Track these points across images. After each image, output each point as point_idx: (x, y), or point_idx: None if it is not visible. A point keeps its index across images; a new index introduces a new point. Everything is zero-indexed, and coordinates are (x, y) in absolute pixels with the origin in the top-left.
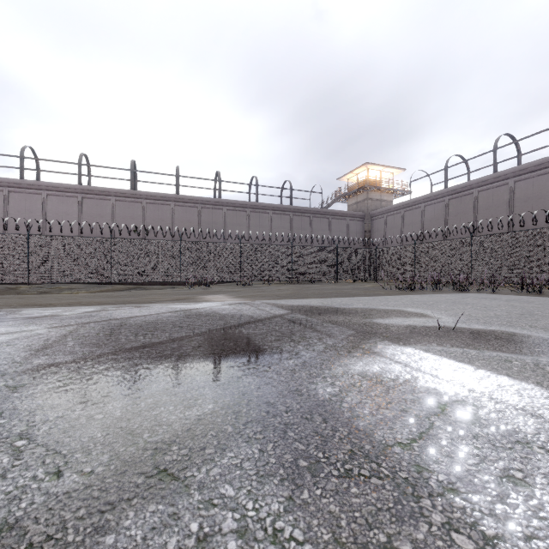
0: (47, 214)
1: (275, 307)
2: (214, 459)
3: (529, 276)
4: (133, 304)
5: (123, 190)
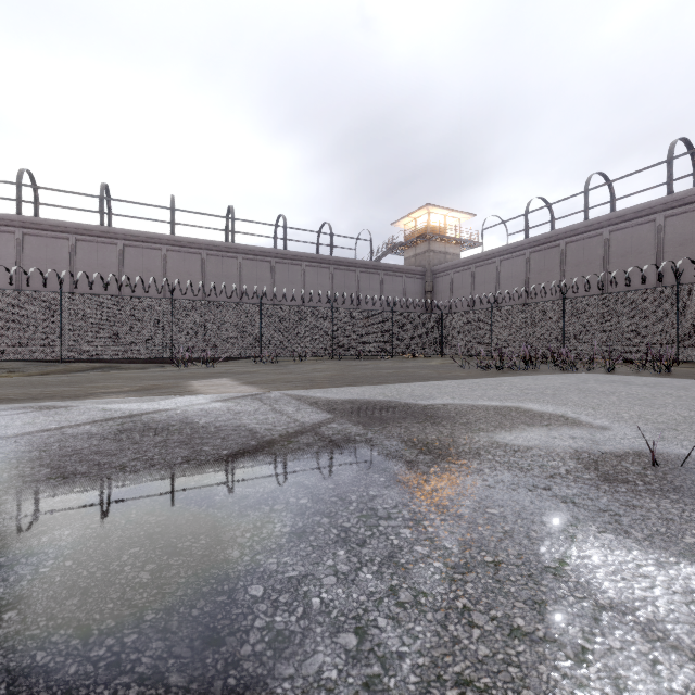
0: None
1: (305, 405)
2: None
3: (637, 350)
4: (49, 400)
5: (88, 225)
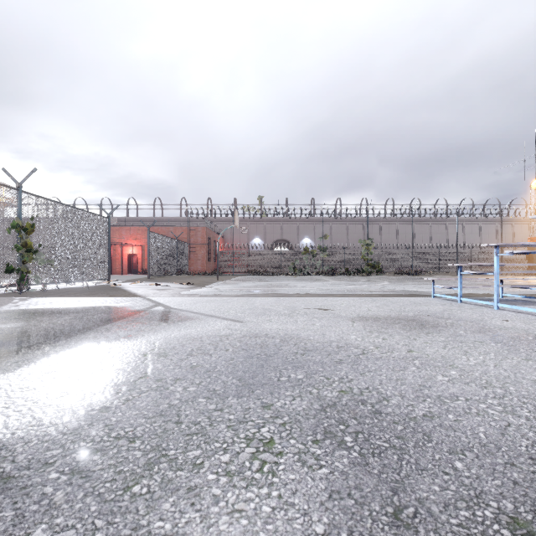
0: None
1: None
2: None
3: None
4: None
5: None
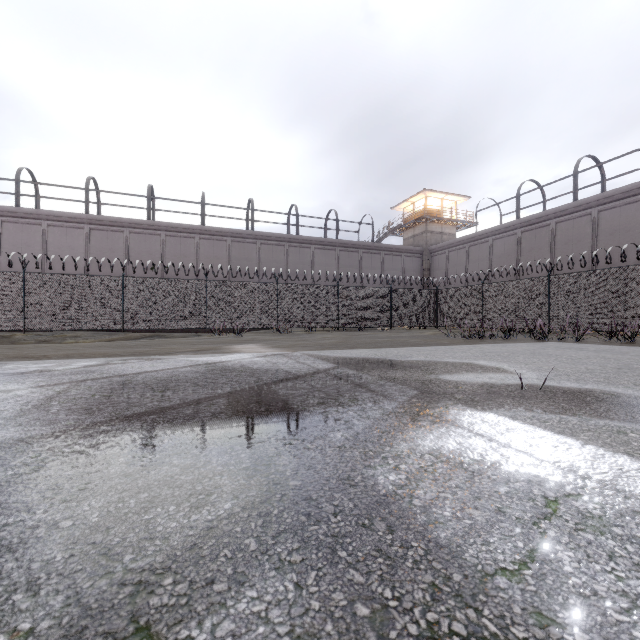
0: (48, 248)
1: (319, 360)
2: (225, 602)
3: (617, 322)
4: (146, 355)
5: (138, 220)
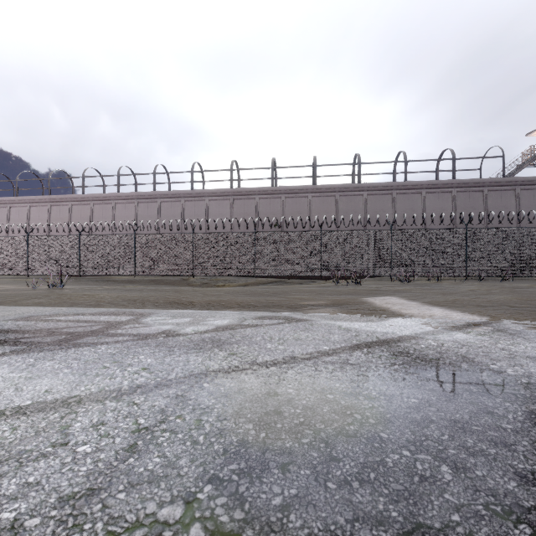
0: (209, 216)
1: None
2: None
3: None
4: (279, 309)
5: (265, 187)
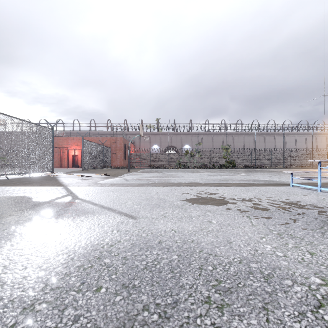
0: None
1: None
2: None
3: None
4: None
5: None
